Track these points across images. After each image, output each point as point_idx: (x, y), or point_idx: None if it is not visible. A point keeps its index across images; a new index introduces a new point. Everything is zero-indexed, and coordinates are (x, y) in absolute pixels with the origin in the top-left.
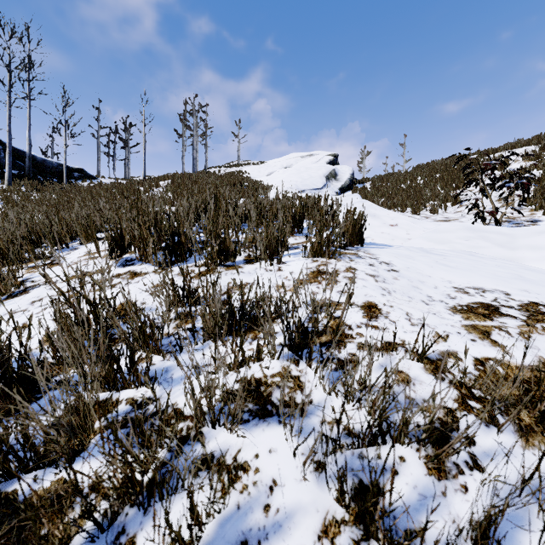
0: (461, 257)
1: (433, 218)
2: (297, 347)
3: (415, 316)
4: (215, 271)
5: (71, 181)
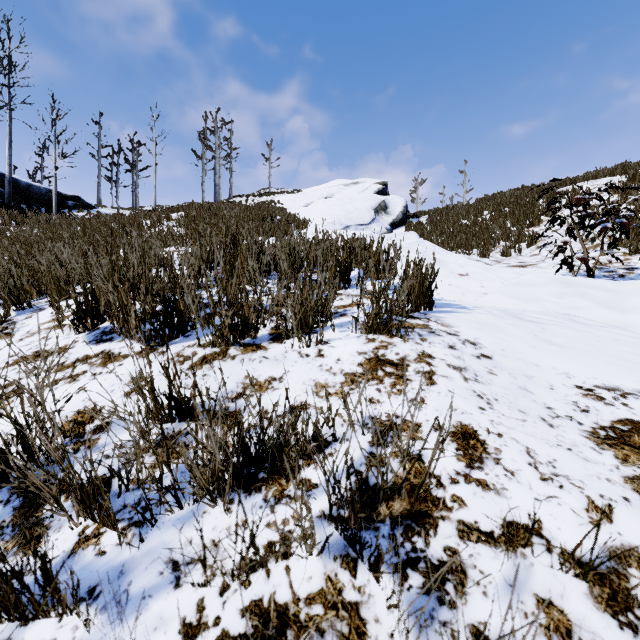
0: (563, 325)
1: (506, 262)
2: (353, 537)
3: (542, 456)
4: (227, 354)
5: (63, 212)
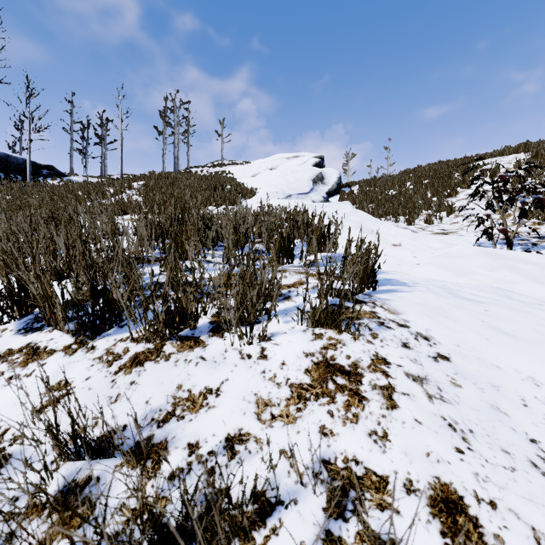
0: (503, 305)
1: (430, 230)
2: None
3: None
4: (161, 352)
5: (37, 179)
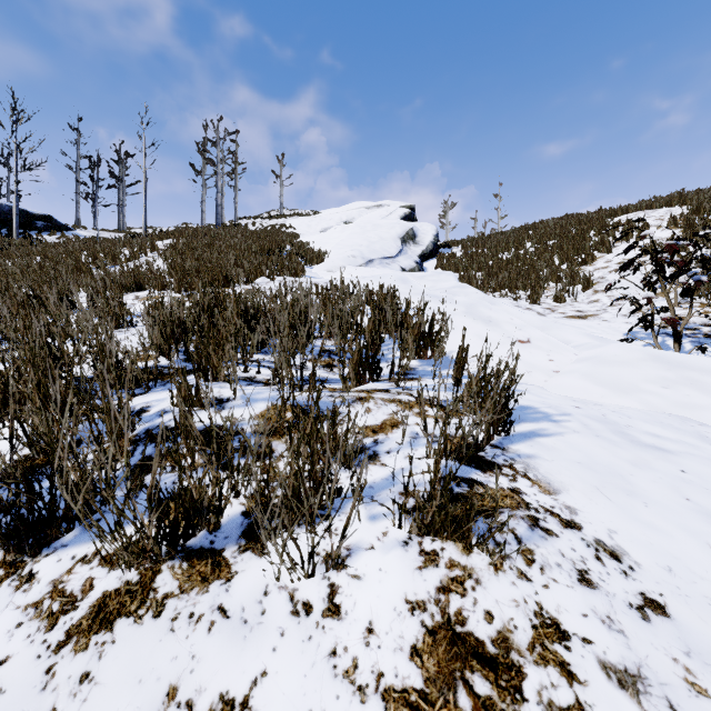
0: (702, 456)
1: (562, 311)
2: None
3: None
4: (150, 591)
5: (28, 234)
